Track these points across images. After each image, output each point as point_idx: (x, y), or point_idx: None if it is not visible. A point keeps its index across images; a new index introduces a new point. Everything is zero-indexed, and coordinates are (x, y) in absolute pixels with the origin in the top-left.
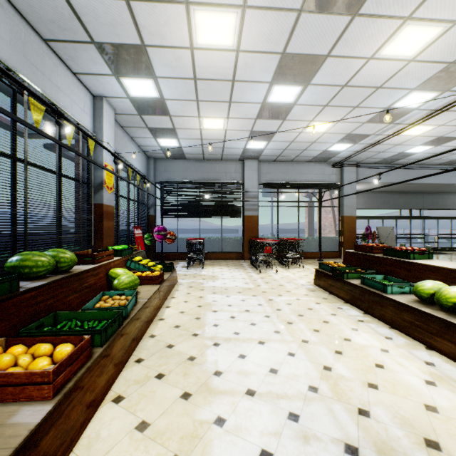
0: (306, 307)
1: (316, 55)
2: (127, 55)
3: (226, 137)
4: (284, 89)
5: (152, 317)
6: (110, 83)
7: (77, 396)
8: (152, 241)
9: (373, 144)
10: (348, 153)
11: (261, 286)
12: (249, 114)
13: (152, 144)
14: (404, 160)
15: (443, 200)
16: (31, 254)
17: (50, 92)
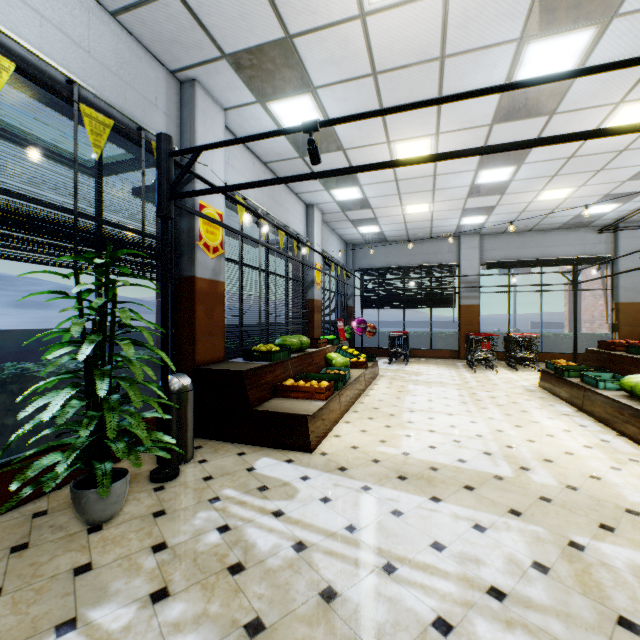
0: (510, 401)
1: None
2: (339, 177)
3: (433, 218)
4: (493, 172)
5: (360, 392)
6: (321, 195)
7: (330, 408)
8: (351, 335)
9: None
10: (621, 213)
11: (469, 383)
12: (457, 196)
13: (351, 233)
14: None
15: None
16: (288, 337)
17: (284, 217)
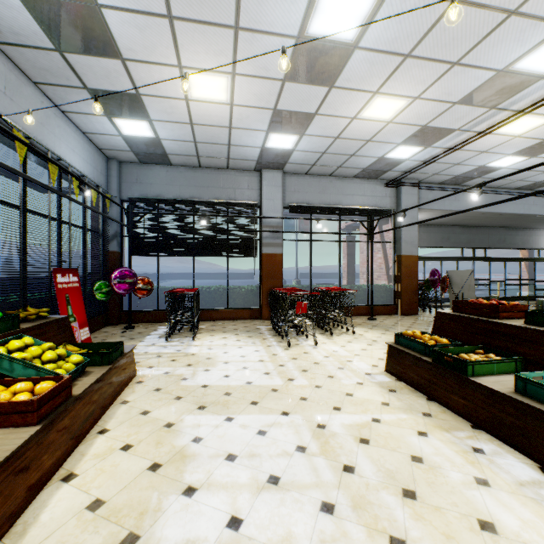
0: (405, 452)
1: None
2: None
3: (232, 122)
4: None
5: None
6: None
7: None
8: (108, 295)
9: (451, 150)
10: (412, 164)
11: (294, 380)
12: (272, 67)
13: (106, 131)
14: (479, 180)
15: (511, 237)
16: None
17: None
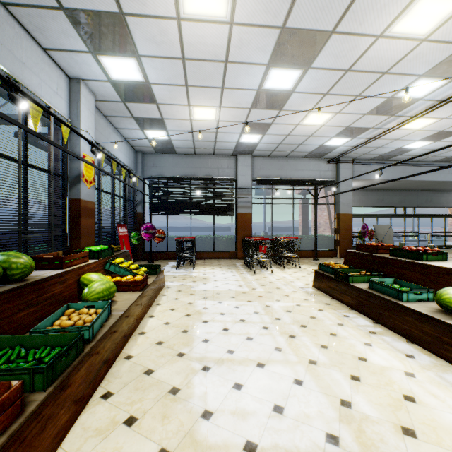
0: (308, 315)
1: (320, 31)
2: (104, 26)
3: (218, 130)
4: (282, 73)
5: (130, 331)
6: (86, 63)
7: None
8: (139, 240)
9: (372, 139)
10: (345, 148)
11: (256, 289)
12: (243, 103)
13: (139, 137)
14: (401, 157)
15: (437, 198)
16: None
17: (11, 66)
